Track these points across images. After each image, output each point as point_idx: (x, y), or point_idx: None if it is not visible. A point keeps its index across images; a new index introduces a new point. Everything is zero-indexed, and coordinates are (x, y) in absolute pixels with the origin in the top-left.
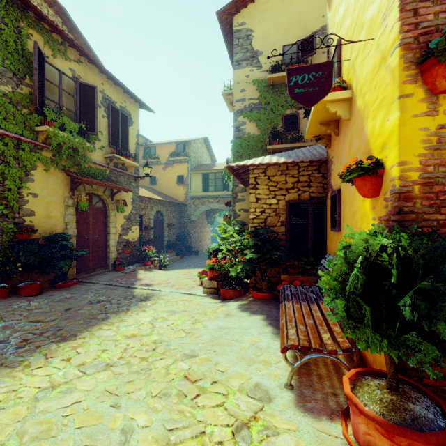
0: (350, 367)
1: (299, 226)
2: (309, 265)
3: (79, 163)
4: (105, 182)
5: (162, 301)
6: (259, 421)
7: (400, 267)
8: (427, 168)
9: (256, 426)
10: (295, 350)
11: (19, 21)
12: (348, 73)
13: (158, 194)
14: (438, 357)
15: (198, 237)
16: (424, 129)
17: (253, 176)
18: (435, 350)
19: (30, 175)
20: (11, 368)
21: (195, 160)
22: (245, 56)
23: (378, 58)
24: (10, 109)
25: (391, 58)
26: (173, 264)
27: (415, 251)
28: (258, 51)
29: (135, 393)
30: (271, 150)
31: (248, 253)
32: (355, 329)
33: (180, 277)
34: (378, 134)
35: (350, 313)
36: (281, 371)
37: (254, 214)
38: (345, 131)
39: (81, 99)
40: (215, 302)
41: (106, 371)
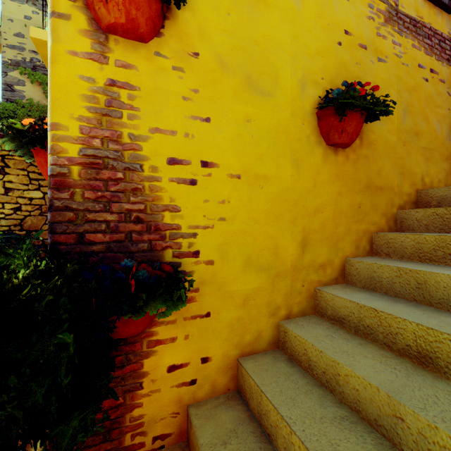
0: None
1: None
2: None
3: None
4: None
5: None
6: None
7: None
8: (92, 140)
9: None
10: None
11: None
12: None
13: None
14: None
15: None
16: (87, 78)
17: None
18: None
19: None
20: None
21: None
22: None
23: None
24: None
25: None
26: None
27: None
28: None
29: None
30: None
31: None
32: None
33: None
34: None
35: None
36: None
37: (1, 212)
38: None
39: None
40: None
41: None
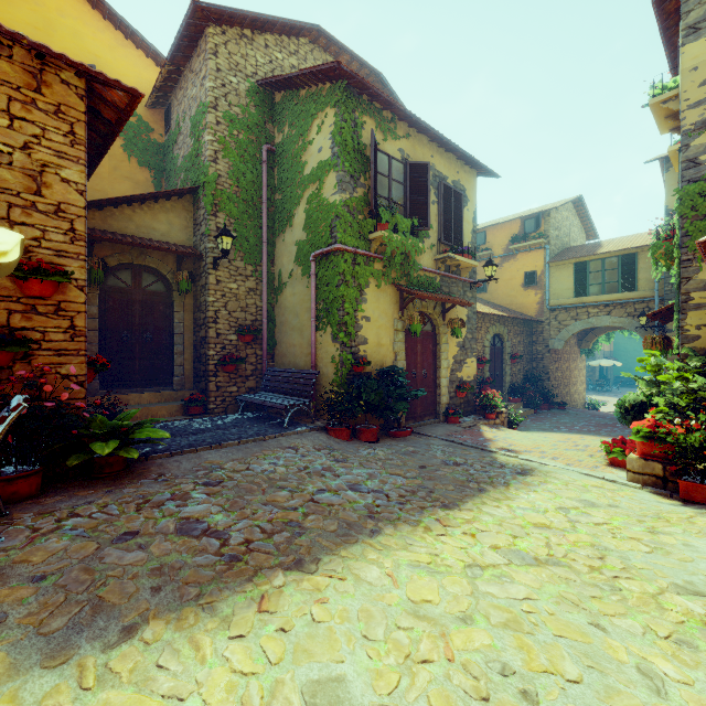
0: None
1: None
2: None
3: (408, 272)
4: (439, 295)
5: (555, 481)
6: None
7: None
8: None
9: None
10: None
11: (355, 112)
12: None
13: (492, 306)
14: None
15: (562, 379)
16: None
17: None
18: None
19: (363, 294)
20: (412, 526)
21: (557, 242)
22: None
23: None
24: (348, 218)
25: None
26: (523, 422)
27: None
28: None
29: (619, 619)
30: None
31: None
32: None
33: (558, 446)
34: None
35: None
36: None
37: None
38: None
39: (411, 185)
40: (670, 502)
41: (541, 567)
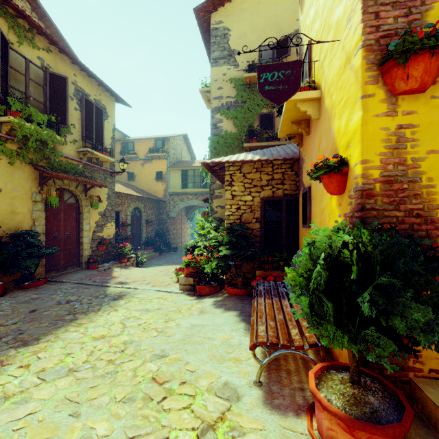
0: (318, 361)
1: (273, 223)
2: (283, 260)
3: (49, 157)
4: (77, 177)
5: (135, 299)
6: (226, 422)
7: (360, 263)
8: (387, 166)
9: (222, 427)
10: (264, 346)
11: None
12: (317, 74)
13: (136, 190)
14: (395, 351)
15: (177, 234)
16: (384, 128)
17: (229, 173)
18: (392, 344)
19: None
20: None
21: (174, 157)
22: (222, 55)
23: (344, 59)
24: None
25: (355, 59)
26: (151, 261)
27: (375, 247)
28: (235, 50)
29: (98, 399)
30: (247, 148)
31: (223, 249)
32: (319, 326)
33: (157, 274)
34: (344, 133)
35: (314, 310)
36: (251, 367)
37: (230, 210)
38: (315, 130)
39: (51, 90)
40: (191, 299)
41: (68, 376)
